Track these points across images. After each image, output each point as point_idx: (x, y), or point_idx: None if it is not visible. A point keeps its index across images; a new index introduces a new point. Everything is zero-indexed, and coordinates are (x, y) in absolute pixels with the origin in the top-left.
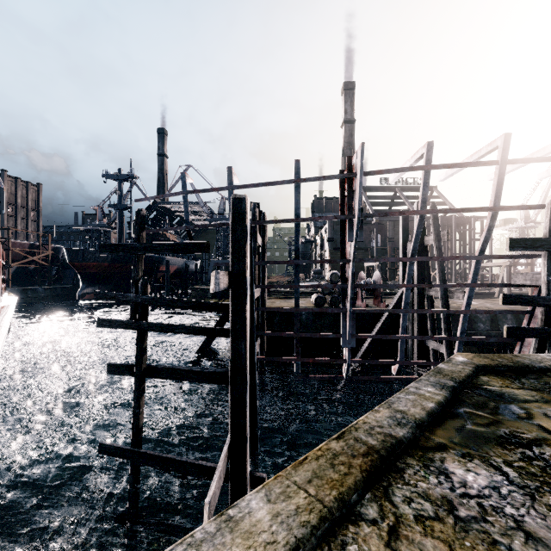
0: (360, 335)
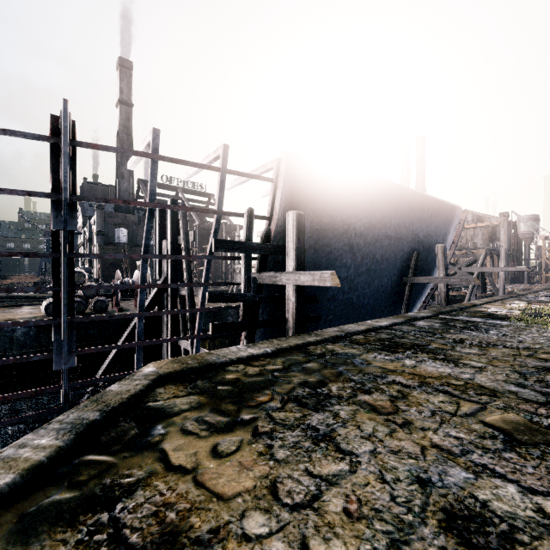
0: (82, 350)
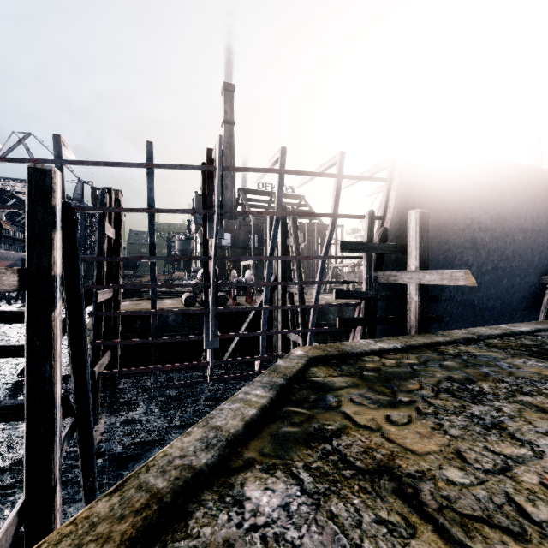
0: (223, 335)
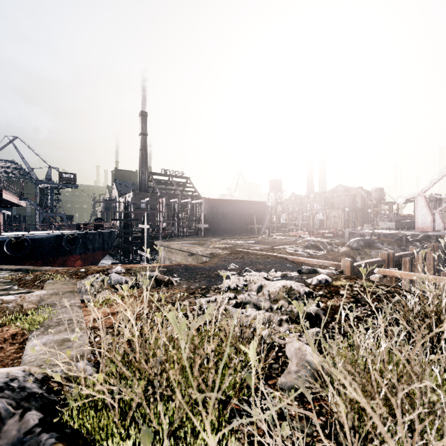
0: None
